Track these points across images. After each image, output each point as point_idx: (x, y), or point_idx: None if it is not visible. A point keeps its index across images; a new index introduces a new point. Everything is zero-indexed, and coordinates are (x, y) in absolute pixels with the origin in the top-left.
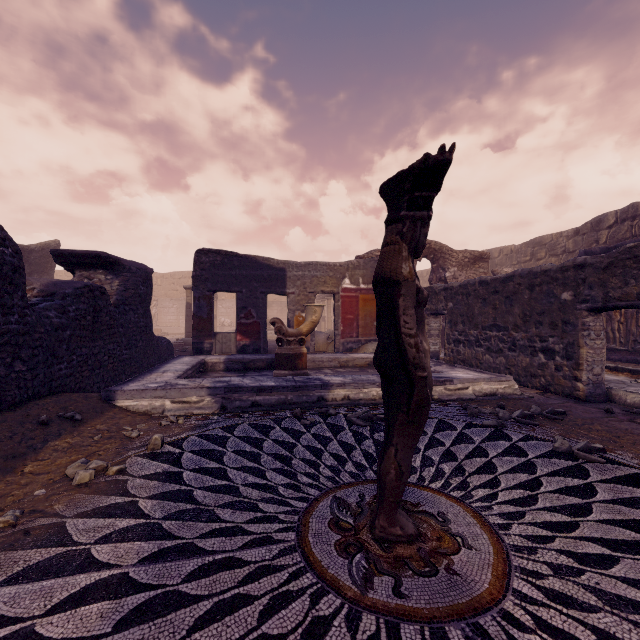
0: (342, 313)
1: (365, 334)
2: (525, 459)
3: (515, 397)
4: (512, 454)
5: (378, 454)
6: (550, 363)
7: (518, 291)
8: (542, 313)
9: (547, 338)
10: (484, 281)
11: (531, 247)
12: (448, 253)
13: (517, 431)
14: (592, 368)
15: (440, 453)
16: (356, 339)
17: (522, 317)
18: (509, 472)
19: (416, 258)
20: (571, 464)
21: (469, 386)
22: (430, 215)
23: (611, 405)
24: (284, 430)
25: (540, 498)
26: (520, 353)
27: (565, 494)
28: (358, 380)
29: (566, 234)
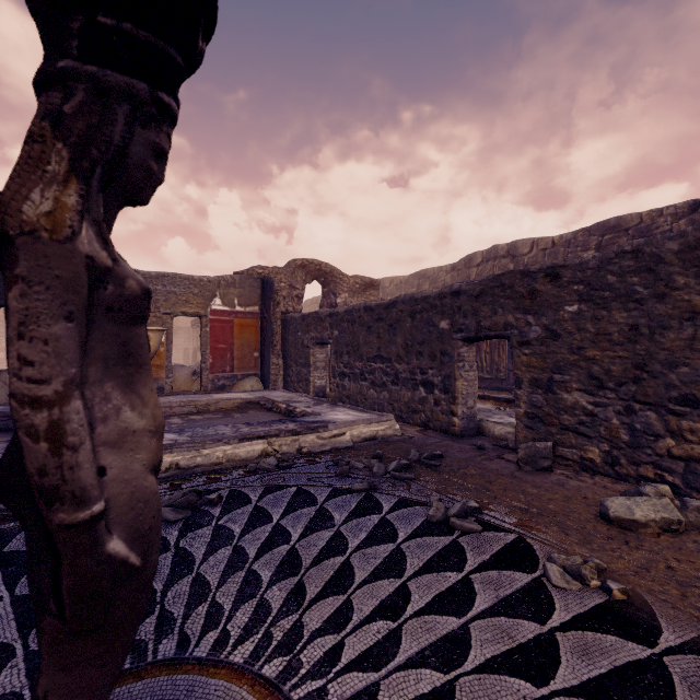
0: (211, 341)
1: (242, 367)
2: (394, 546)
3: (396, 439)
4: (379, 539)
5: (167, 588)
6: (430, 397)
7: (401, 319)
8: (423, 343)
9: (427, 370)
10: (369, 307)
11: (417, 279)
12: (339, 277)
13: (391, 493)
14: (466, 401)
15: (278, 560)
16: (230, 374)
17: (404, 347)
18: (369, 581)
19: (137, 204)
20: (446, 542)
21: (347, 431)
22: (162, 100)
23: (482, 439)
24: (2, 559)
25: (405, 634)
26: (403, 387)
27: (438, 612)
28: (199, 436)
29: (445, 269)
